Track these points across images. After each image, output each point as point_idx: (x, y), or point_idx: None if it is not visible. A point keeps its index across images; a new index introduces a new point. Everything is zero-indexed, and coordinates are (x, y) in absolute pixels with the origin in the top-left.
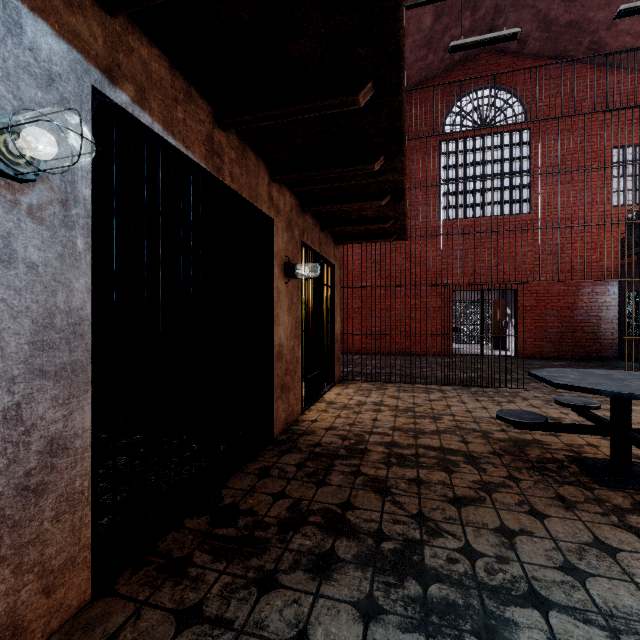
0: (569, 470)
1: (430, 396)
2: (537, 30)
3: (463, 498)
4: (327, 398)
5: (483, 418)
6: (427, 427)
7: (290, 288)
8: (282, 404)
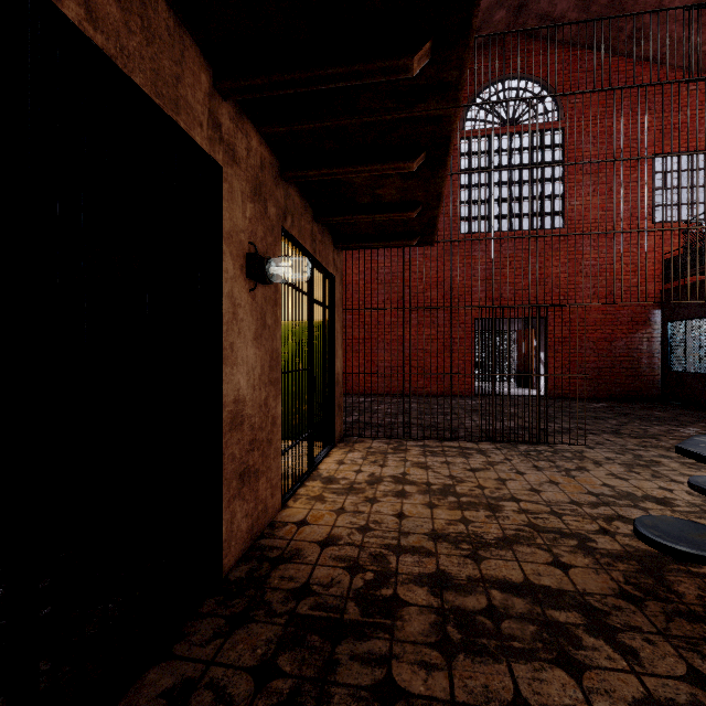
0: None
1: (470, 462)
2: (574, 10)
3: None
4: (324, 471)
5: (562, 504)
6: (487, 529)
7: (259, 300)
8: (242, 505)
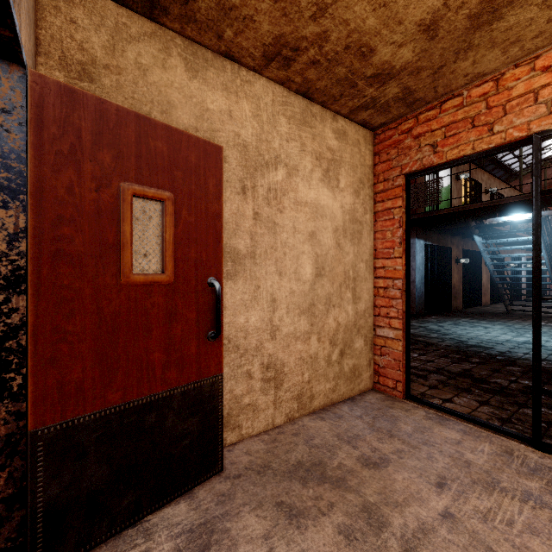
0: None
1: None
2: None
3: None
4: None
5: None
6: None
7: None
8: None
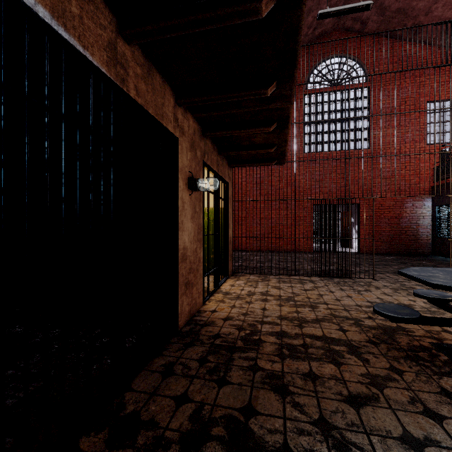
0: (440, 359)
1: (304, 286)
2: (375, 14)
3: (358, 396)
4: (223, 289)
5: (351, 306)
6: (308, 316)
7: (193, 199)
8: (186, 299)
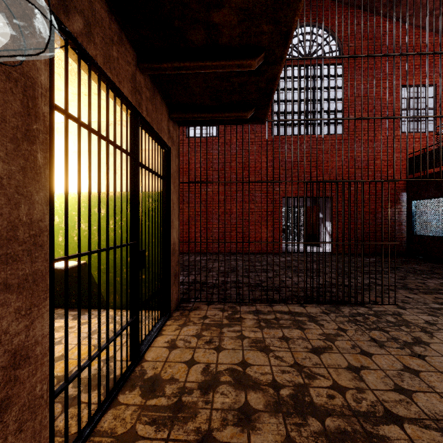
0: None
1: (308, 336)
2: None
3: None
4: (149, 365)
5: None
6: None
7: None
8: None
